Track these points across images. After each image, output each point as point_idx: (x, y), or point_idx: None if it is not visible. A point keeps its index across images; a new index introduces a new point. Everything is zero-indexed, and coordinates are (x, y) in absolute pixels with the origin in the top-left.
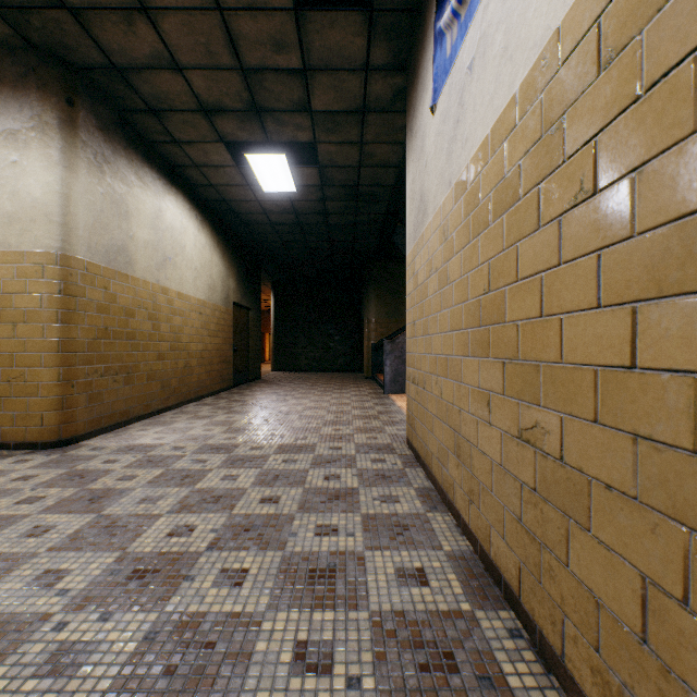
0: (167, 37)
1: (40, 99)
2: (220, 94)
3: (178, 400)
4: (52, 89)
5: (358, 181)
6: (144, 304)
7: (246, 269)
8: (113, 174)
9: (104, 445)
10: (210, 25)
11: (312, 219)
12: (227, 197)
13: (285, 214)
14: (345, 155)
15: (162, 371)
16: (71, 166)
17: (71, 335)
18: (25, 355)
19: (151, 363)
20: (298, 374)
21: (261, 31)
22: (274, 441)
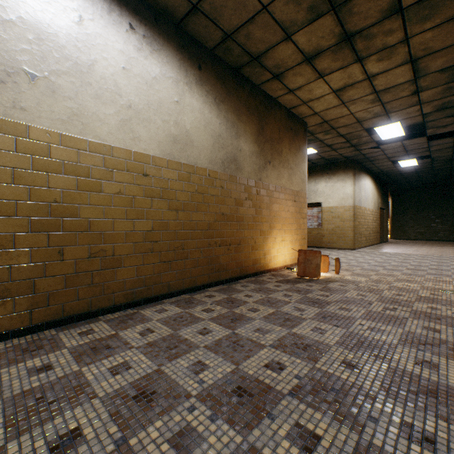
0: (384, 152)
1: (349, 171)
2: (395, 155)
3: (367, 244)
4: (351, 168)
5: (451, 157)
6: (362, 214)
7: (383, 192)
8: (359, 181)
9: (363, 251)
10: (399, 148)
11: (423, 169)
12: (383, 171)
13: (409, 170)
14: (444, 154)
15: (365, 234)
16: (354, 184)
17: (354, 224)
18: (345, 229)
19: (363, 231)
20: (409, 240)
21: (414, 146)
22: (416, 253)
